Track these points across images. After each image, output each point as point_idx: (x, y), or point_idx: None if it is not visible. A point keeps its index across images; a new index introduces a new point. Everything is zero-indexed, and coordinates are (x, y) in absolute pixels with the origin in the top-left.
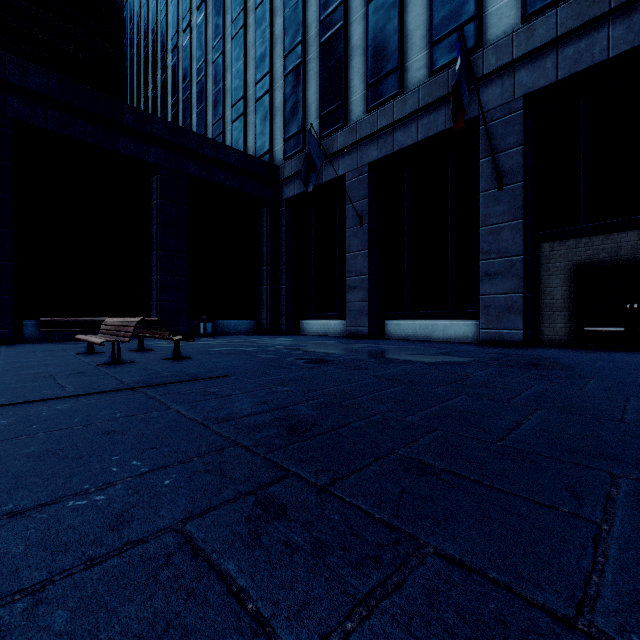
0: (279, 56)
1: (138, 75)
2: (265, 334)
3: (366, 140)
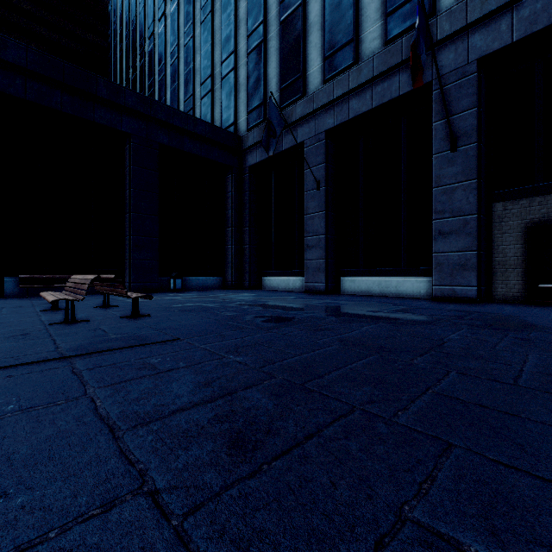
0: (243, 36)
1: (120, 61)
2: (230, 289)
3: (323, 109)
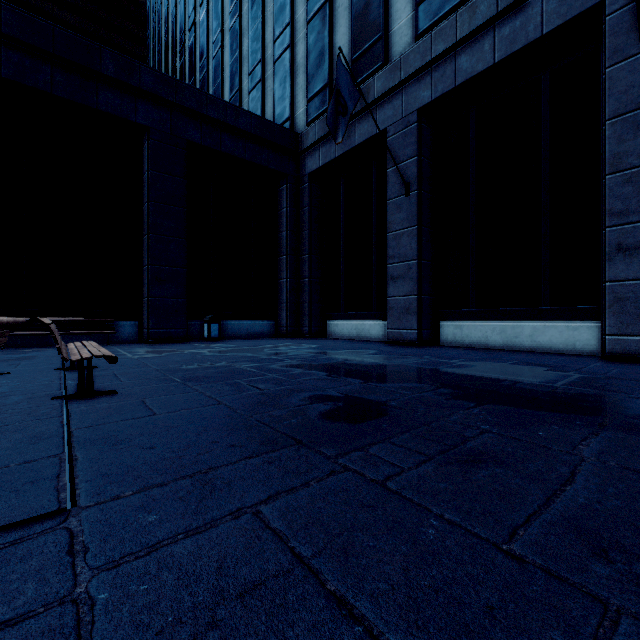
0: (301, 1)
1: (159, 65)
2: (284, 337)
3: (414, 78)
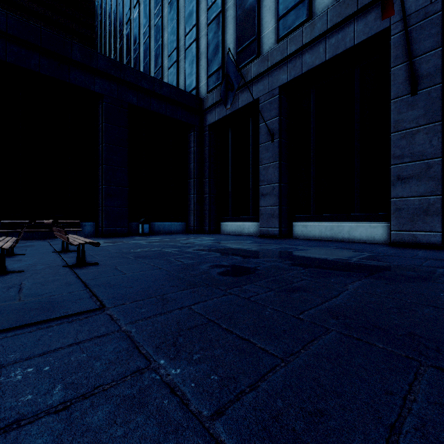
0: (203, 10)
1: (105, 46)
2: (192, 233)
3: (276, 67)
